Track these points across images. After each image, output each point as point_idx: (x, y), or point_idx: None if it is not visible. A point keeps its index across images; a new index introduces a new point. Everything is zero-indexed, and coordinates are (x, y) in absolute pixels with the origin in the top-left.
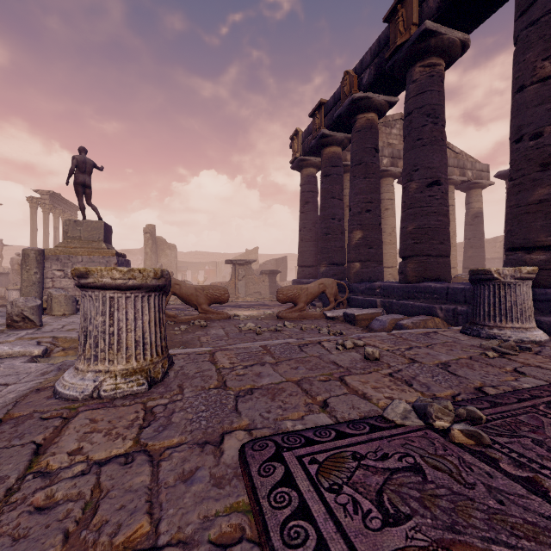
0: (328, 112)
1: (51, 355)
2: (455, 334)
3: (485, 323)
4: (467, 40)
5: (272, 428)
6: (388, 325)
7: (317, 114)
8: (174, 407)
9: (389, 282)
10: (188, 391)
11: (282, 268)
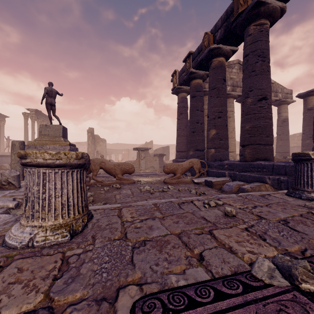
0: (194, 58)
1: (21, 207)
2: (283, 196)
3: (305, 189)
4: (284, 7)
5: (159, 283)
6: (234, 188)
7: (187, 60)
8: (85, 257)
9: (233, 161)
10: (98, 241)
11: (167, 152)
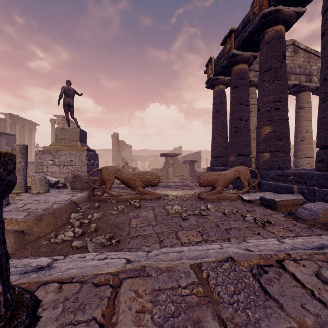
0: (237, 36)
1: None
2: None
3: None
4: None
5: None
6: (322, 216)
7: (227, 41)
8: None
9: (305, 170)
10: None
11: (198, 159)
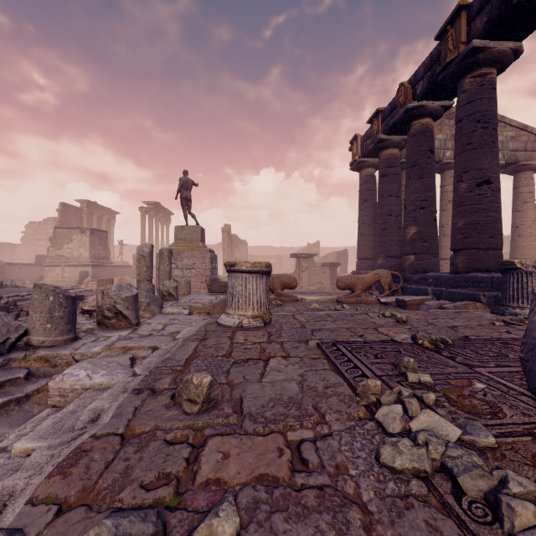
0: (385, 119)
1: (192, 315)
2: (484, 313)
3: (510, 304)
4: (518, 47)
5: (331, 340)
6: (434, 309)
7: (374, 121)
8: (280, 332)
9: (441, 273)
10: (285, 328)
11: (343, 260)
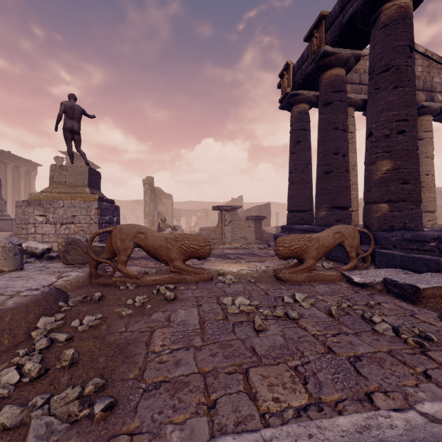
0: (331, 24)
1: None
2: None
3: None
4: None
5: None
6: None
7: (315, 34)
8: None
9: None
10: None
11: (266, 214)
